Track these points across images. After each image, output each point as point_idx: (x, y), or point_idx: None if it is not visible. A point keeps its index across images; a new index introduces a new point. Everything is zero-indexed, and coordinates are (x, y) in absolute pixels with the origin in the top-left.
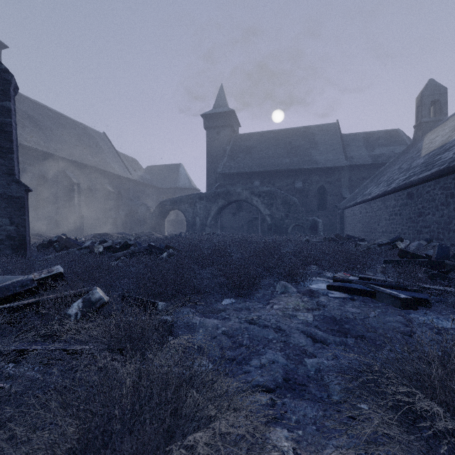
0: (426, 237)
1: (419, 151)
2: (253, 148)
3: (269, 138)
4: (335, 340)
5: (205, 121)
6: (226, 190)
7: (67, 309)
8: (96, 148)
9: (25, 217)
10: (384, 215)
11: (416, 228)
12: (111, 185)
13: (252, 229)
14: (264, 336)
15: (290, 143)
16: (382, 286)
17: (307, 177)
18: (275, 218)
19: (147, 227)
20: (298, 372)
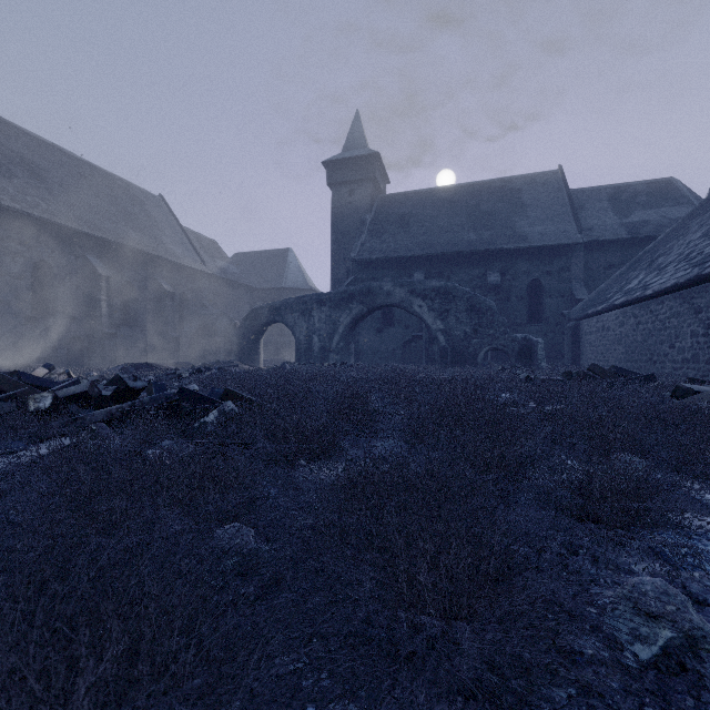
0: None
1: None
2: (411, 216)
3: (440, 199)
4: None
5: (328, 172)
6: (365, 288)
7: None
8: (145, 219)
9: None
10: (691, 327)
11: None
12: (169, 281)
13: (410, 357)
14: None
15: (476, 206)
16: None
17: (508, 264)
18: (453, 337)
19: (230, 352)
20: None
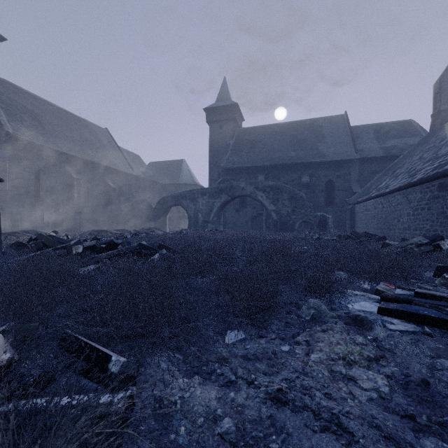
0: None
1: (443, 139)
2: (257, 142)
3: (274, 131)
4: None
5: (207, 115)
6: (229, 185)
7: None
8: (97, 143)
9: None
10: (407, 210)
11: None
12: (112, 180)
13: (256, 226)
14: None
15: (296, 136)
16: None
17: (314, 171)
18: (281, 214)
19: (149, 223)
20: None
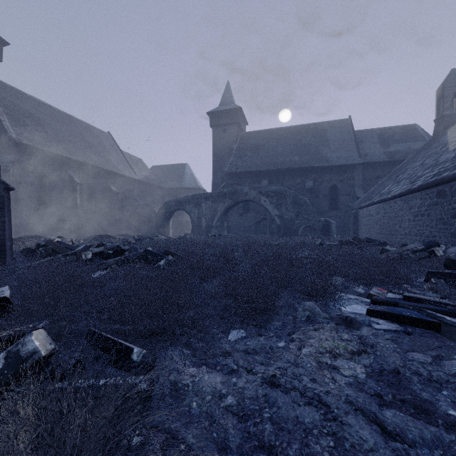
0: None
1: (444, 145)
2: (261, 146)
3: (278, 135)
4: (422, 434)
5: (211, 119)
6: (233, 190)
7: None
8: (100, 147)
9: (5, 219)
10: (408, 216)
11: (449, 231)
12: (115, 185)
13: (259, 231)
14: (296, 418)
15: (299, 140)
16: (444, 313)
17: (318, 176)
18: (284, 219)
19: (152, 228)
20: None
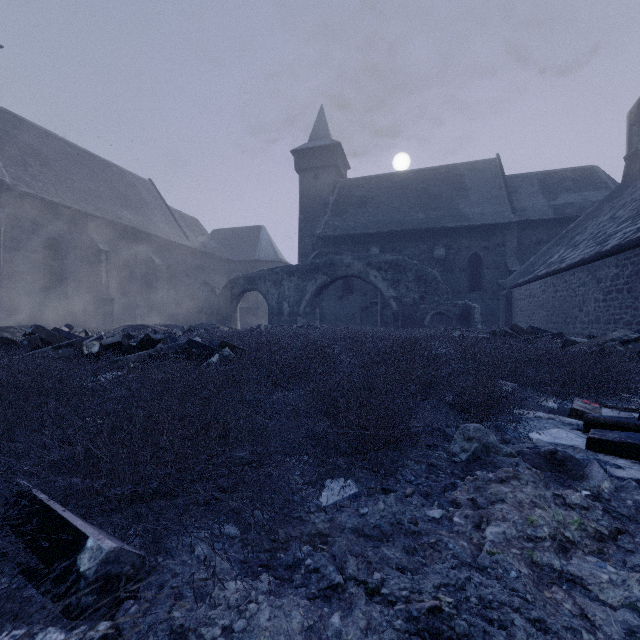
0: None
1: None
2: (369, 198)
3: (393, 183)
4: None
5: (296, 160)
6: (328, 261)
7: None
8: (137, 201)
9: None
10: (594, 294)
11: None
12: (158, 255)
13: (367, 321)
14: None
15: (425, 190)
16: None
17: (452, 240)
18: (404, 303)
19: (211, 317)
20: None
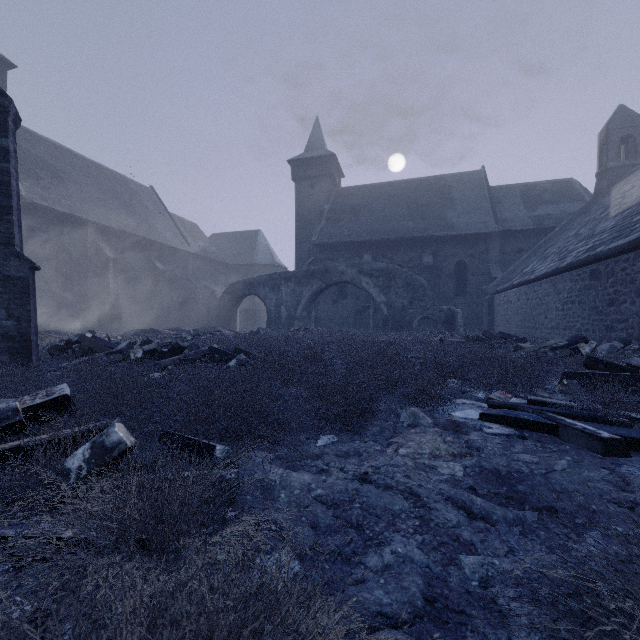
0: (621, 336)
1: (605, 209)
2: (362, 207)
3: (385, 193)
4: (505, 515)
5: (293, 169)
6: (323, 268)
7: (65, 460)
8: (140, 208)
9: (30, 307)
10: (555, 304)
11: (604, 323)
12: (161, 260)
13: (360, 324)
14: (386, 506)
15: (415, 200)
16: (567, 415)
17: (440, 248)
18: (394, 307)
19: (212, 320)
20: (450, 583)
